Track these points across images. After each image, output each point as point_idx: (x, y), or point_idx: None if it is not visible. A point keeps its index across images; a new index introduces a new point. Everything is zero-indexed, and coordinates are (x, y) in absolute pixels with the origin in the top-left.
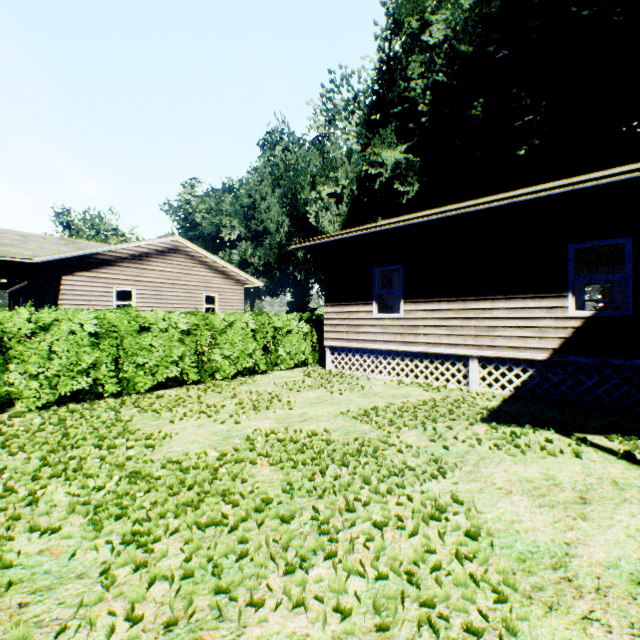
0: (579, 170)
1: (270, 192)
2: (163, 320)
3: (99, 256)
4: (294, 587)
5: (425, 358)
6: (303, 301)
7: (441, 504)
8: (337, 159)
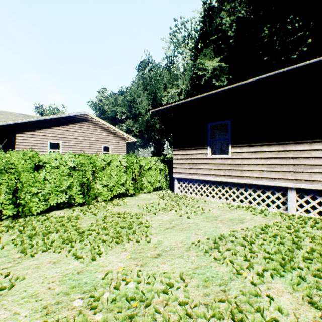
0: None
1: (142, 93)
2: (56, 159)
3: (39, 122)
4: None
5: (249, 188)
6: (159, 151)
7: None
8: (177, 75)
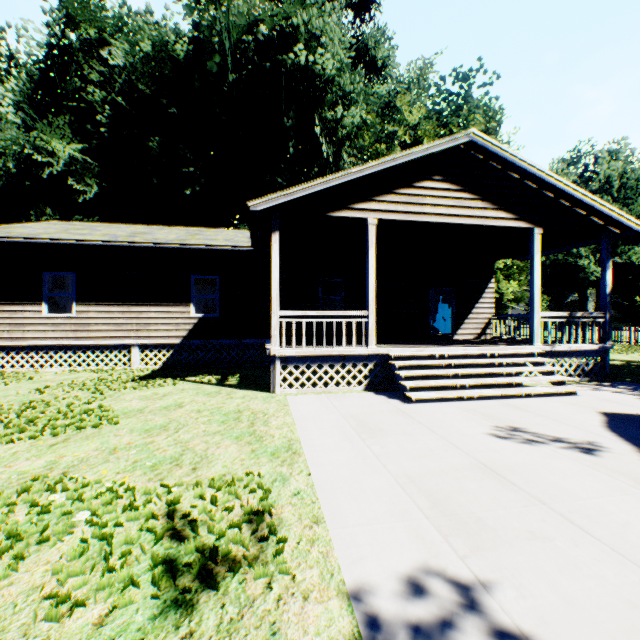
0: (233, 213)
1: None
2: None
3: None
4: (4, 442)
5: (98, 349)
6: None
7: (92, 408)
8: None
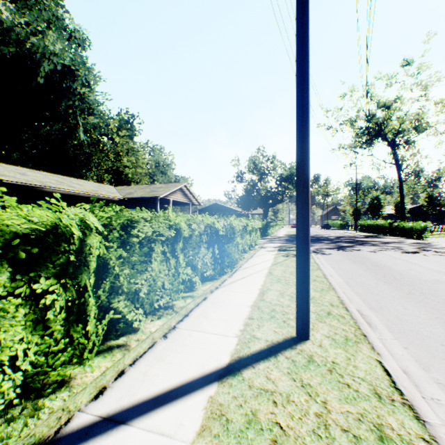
0: None
1: None
2: None
3: None
4: None
5: None
6: None
7: None
8: None
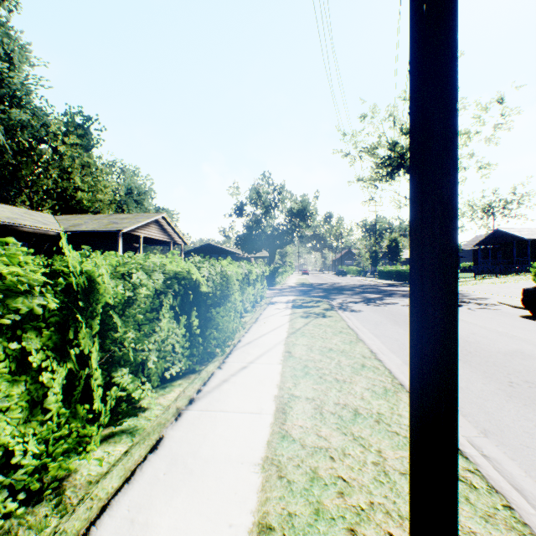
0: None
1: None
2: None
3: None
4: None
5: None
6: None
7: None
8: None
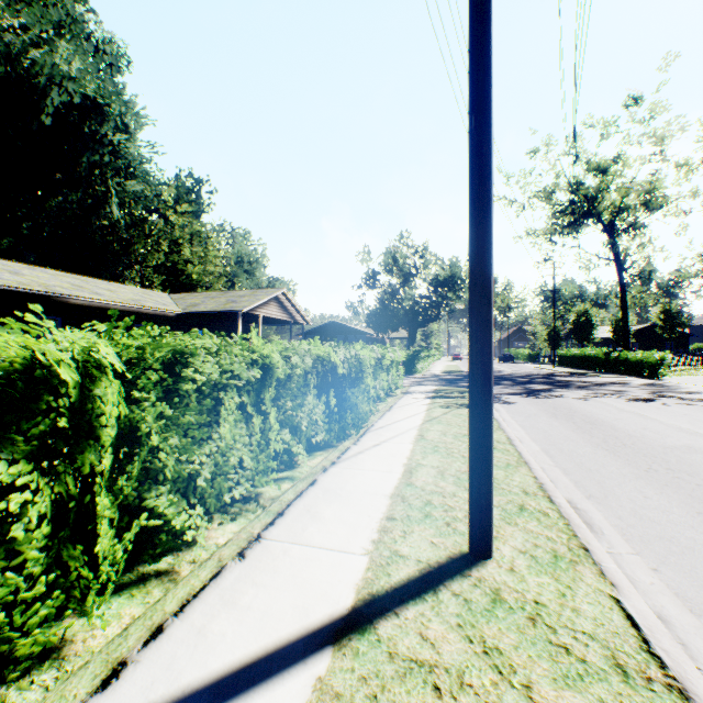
0: None
1: None
2: None
3: None
4: None
5: None
6: None
7: None
8: None
